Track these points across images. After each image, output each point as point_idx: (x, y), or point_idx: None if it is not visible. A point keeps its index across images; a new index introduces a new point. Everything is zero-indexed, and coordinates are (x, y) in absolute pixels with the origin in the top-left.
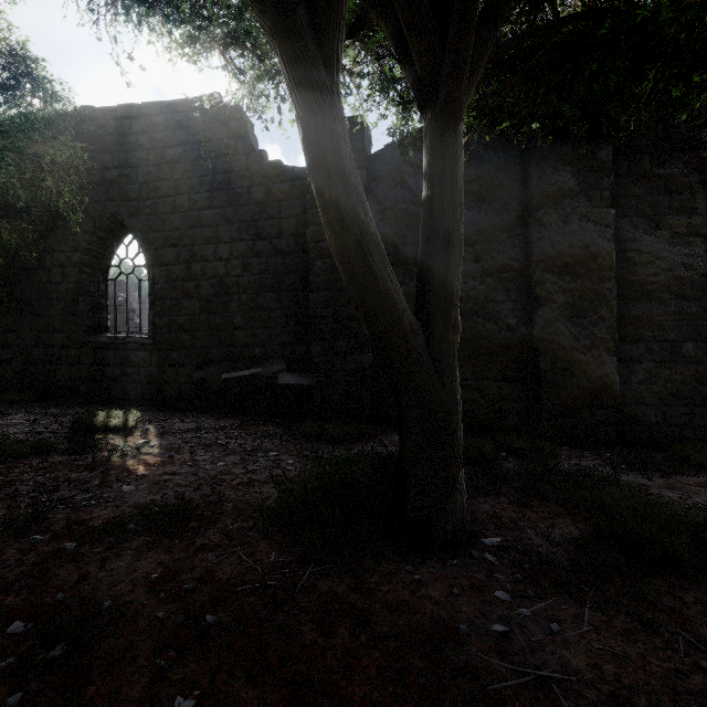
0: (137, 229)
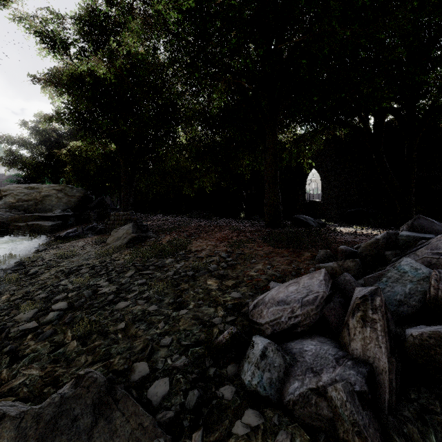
0: (317, 168)
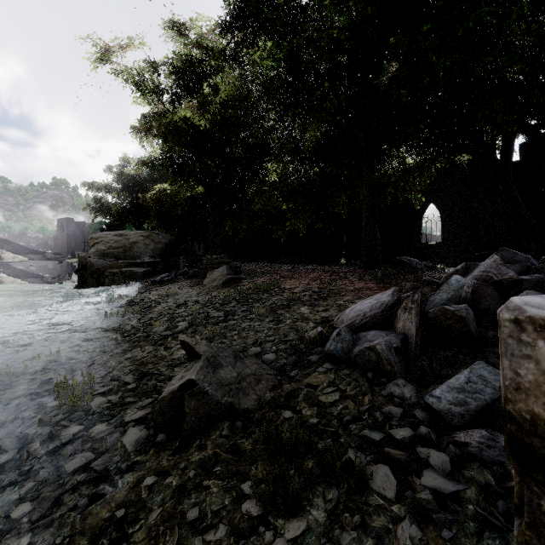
0: (436, 202)
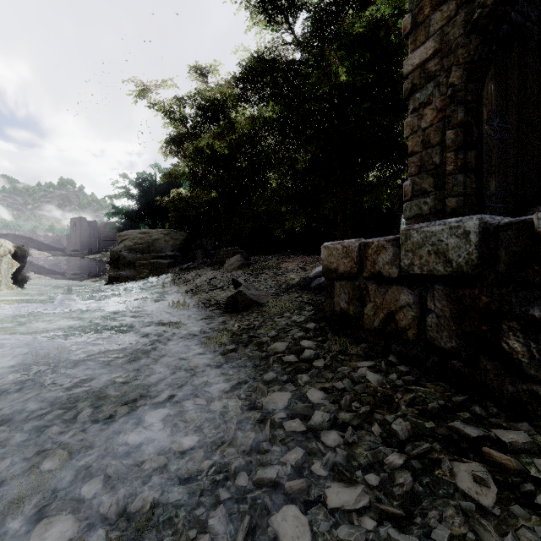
0: None
